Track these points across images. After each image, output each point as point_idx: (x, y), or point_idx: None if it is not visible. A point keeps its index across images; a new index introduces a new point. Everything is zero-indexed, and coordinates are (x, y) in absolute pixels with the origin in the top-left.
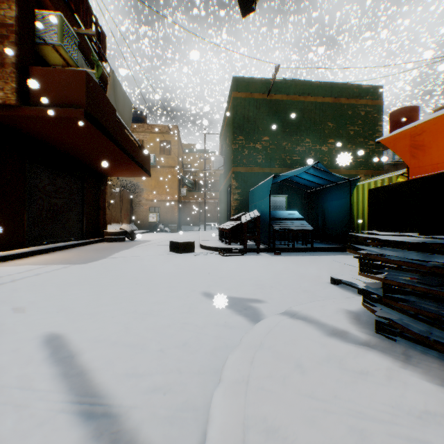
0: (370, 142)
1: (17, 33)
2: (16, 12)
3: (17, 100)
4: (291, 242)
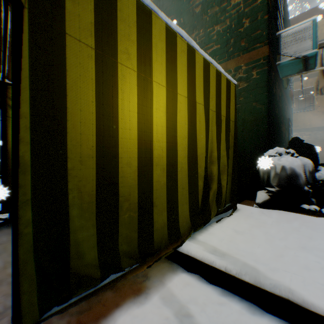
0: (233, 3)
1: None
2: None
3: None
4: None
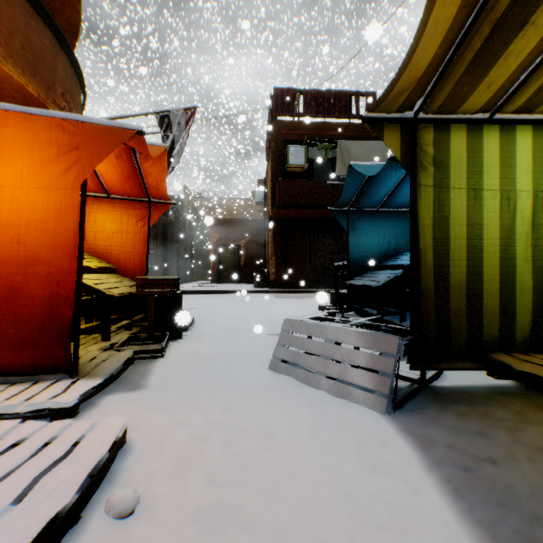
0: None
1: (271, 175)
2: (271, 165)
3: (271, 210)
4: (370, 307)
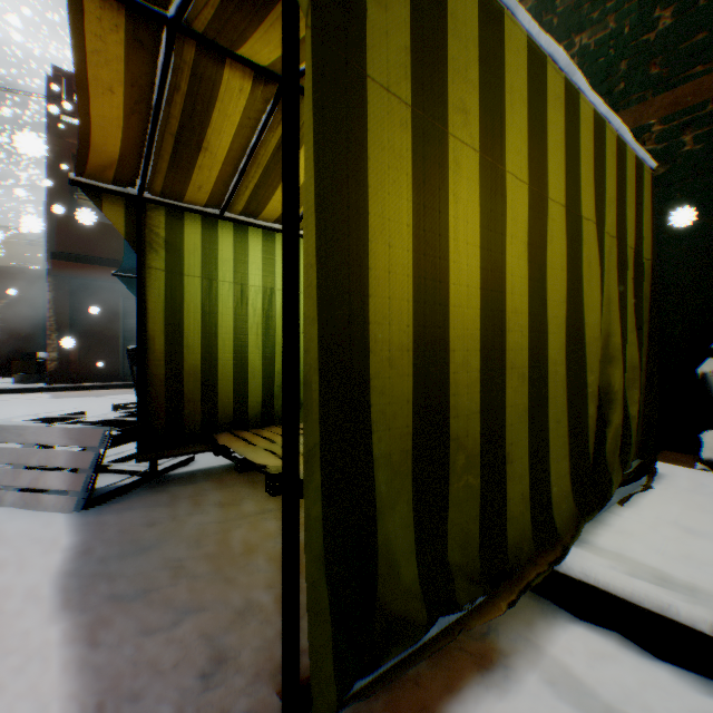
0: None
1: (49, 204)
2: (48, 188)
3: (49, 258)
4: None
